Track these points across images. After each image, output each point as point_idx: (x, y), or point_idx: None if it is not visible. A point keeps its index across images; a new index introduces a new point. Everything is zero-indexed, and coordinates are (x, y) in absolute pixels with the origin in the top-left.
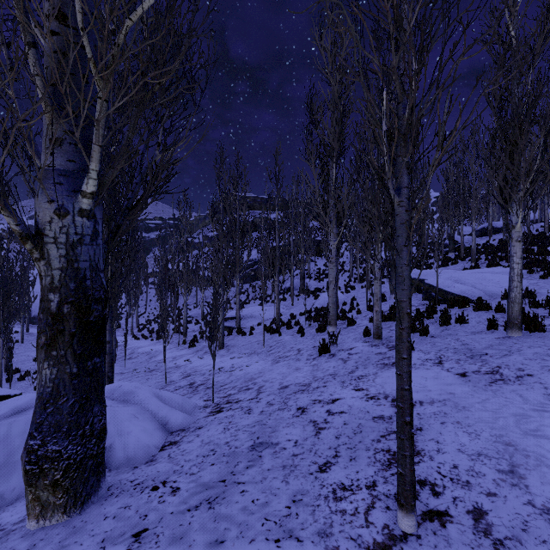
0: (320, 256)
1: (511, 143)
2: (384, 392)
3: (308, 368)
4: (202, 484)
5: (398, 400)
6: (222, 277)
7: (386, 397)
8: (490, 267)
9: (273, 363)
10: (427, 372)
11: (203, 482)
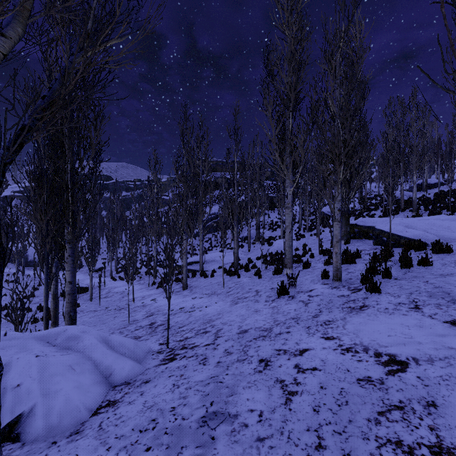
0: (272, 210)
1: None
2: (361, 342)
3: (268, 310)
4: None
5: None
6: (185, 224)
7: (365, 350)
8: (434, 215)
9: (232, 304)
10: (406, 319)
11: None
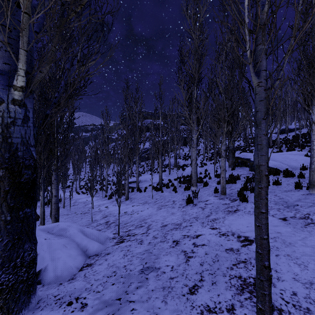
0: (185, 146)
1: (313, 67)
2: (231, 230)
3: (180, 213)
4: (103, 301)
5: (257, 247)
6: (127, 157)
7: (233, 234)
8: (289, 151)
9: (158, 209)
10: None
11: (104, 300)
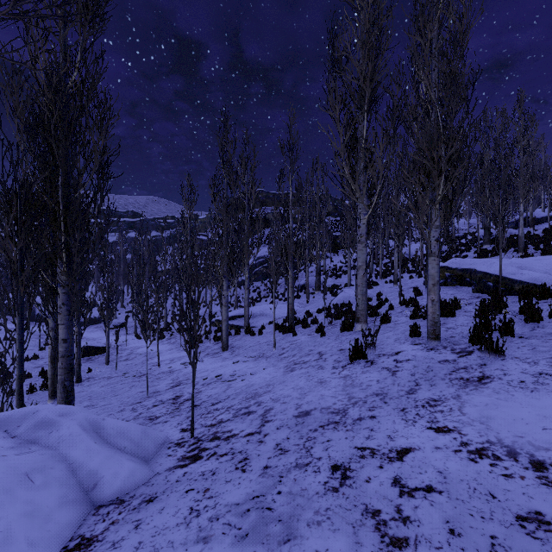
0: (336, 252)
1: None
2: (499, 440)
3: (338, 381)
4: None
5: None
6: (226, 266)
7: (512, 454)
8: (551, 255)
9: (286, 371)
10: None
11: None
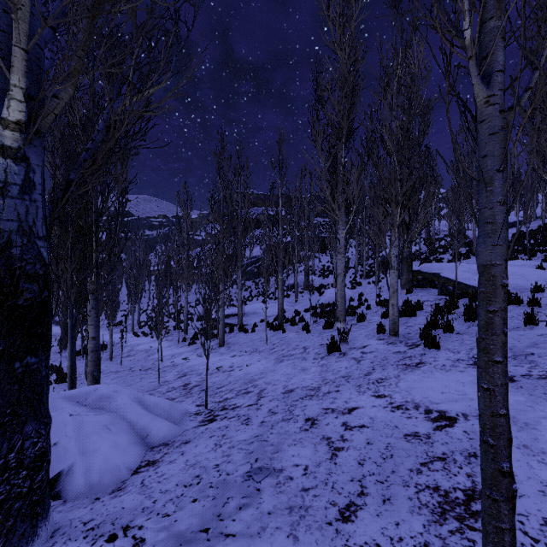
0: (324, 253)
1: None
2: (413, 400)
3: (316, 368)
4: (176, 534)
5: (485, 433)
6: (222, 270)
7: (416, 407)
8: (509, 260)
9: (276, 362)
10: (462, 375)
11: (177, 531)
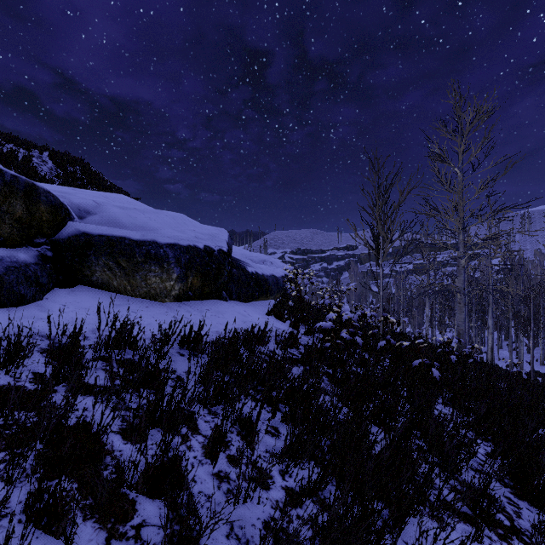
0: None
1: None
2: None
3: None
4: None
5: None
6: None
7: None
8: None
9: None
10: None
11: None
